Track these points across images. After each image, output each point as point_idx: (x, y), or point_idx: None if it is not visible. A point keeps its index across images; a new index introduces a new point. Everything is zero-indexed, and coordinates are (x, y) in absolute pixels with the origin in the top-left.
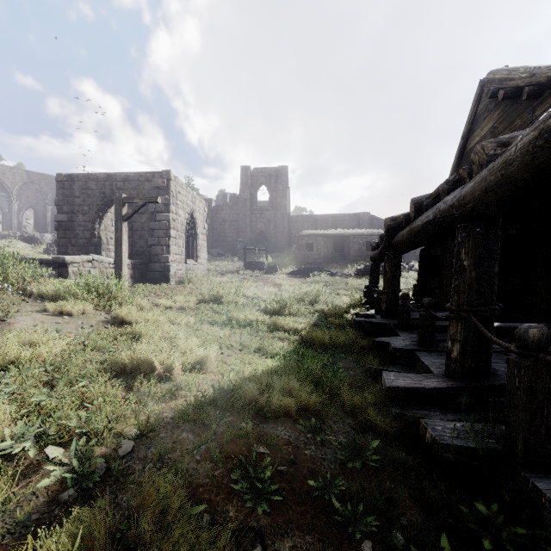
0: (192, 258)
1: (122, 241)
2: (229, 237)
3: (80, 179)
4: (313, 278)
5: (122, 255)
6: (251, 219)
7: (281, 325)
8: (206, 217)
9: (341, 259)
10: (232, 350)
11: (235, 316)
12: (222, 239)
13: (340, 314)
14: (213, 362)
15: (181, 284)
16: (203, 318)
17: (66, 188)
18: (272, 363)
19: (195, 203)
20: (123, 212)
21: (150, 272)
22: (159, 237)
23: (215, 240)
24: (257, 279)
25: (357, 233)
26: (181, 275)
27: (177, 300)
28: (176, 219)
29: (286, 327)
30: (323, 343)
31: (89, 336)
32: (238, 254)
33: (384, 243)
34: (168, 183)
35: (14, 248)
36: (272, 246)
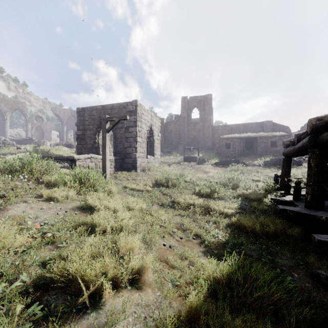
0: (151, 155)
1: (106, 145)
2: (174, 141)
3: (88, 110)
4: (231, 167)
5: (106, 154)
6: (188, 129)
7: (214, 209)
8: (159, 129)
9: (251, 154)
10: (173, 237)
11: (177, 199)
12: (170, 142)
13: (259, 198)
14: (150, 274)
15: (143, 171)
16: (154, 200)
17: (81, 116)
18: (213, 265)
19: (152, 120)
20: (106, 126)
21: (125, 164)
22: (131, 142)
23: (166, 143)
24: (192, 168)
25: (263, 135)
26: (144, 165)
27: (139, 183)
28: (140, 131)
29: (217, 211)
30: (254, 231)
31: (52, 226)
32: (180, 151)
33: (308, 141)
34: (136, 108)
35: (59, 150)
36: (201, 146)
